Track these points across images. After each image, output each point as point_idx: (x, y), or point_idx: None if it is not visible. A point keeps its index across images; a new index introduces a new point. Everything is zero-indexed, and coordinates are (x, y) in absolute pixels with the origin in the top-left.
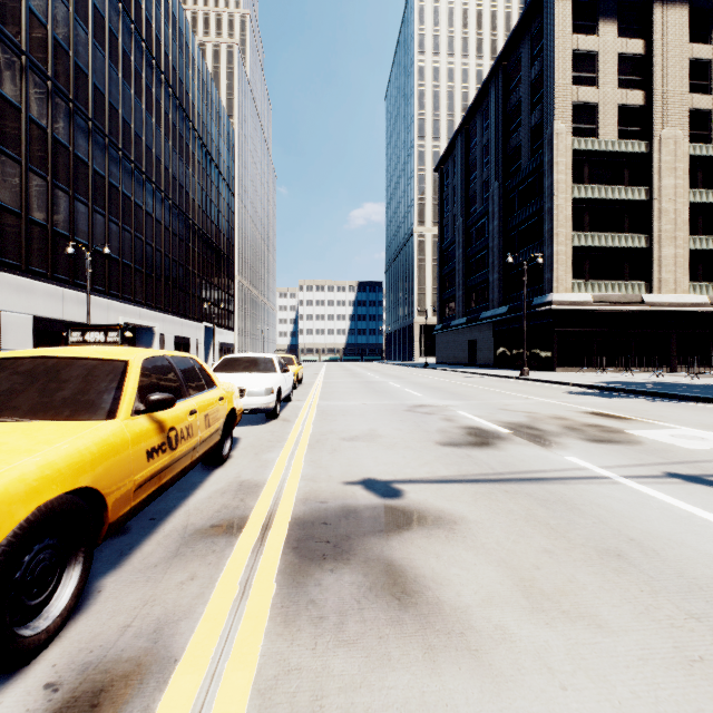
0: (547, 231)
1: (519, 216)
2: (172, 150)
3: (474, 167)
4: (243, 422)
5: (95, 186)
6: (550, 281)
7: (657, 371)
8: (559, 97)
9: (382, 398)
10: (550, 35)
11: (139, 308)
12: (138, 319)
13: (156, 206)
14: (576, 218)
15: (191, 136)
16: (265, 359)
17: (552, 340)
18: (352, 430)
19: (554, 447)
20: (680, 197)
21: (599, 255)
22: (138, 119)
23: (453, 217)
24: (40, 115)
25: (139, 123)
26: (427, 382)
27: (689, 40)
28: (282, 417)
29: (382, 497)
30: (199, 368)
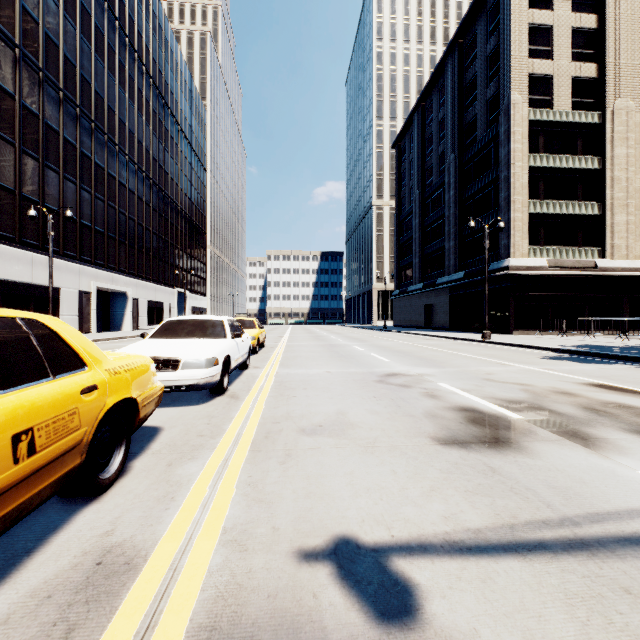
0: (504, 198)
1: (475, 186)
2: (145, 125)
3: (430, 142)
4: (180, 400)
5: (66, 155)
6: (507, 247)
7: (623, 334)
8: (516, 69)
9: (348, 364)
10: (507, 9)
11: (112, 273)
12: (111, 284)
13: (129, 177)
14: (531, 186)
15: (164, 113)
16: (214, 322)
17: (508, 304)
18: (315, 414)
19: (604, 448)
20: (631, 166)
21: (554, 222)
22: (111, 93)
23: (410, 190)
24: (7, 81)
25: (112, 96)
26: (390, 345)
27: (639, 15)
28: (231, 391)
29: (377, 618)
30: (46, 337)
